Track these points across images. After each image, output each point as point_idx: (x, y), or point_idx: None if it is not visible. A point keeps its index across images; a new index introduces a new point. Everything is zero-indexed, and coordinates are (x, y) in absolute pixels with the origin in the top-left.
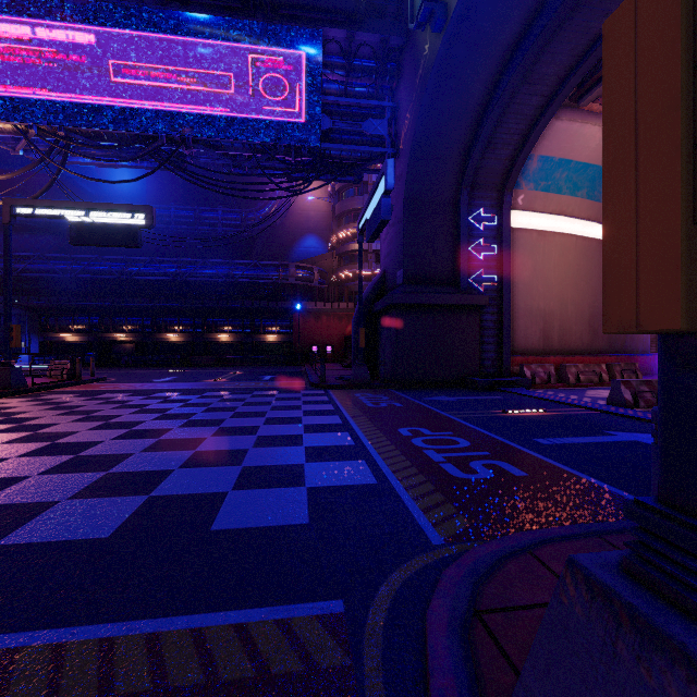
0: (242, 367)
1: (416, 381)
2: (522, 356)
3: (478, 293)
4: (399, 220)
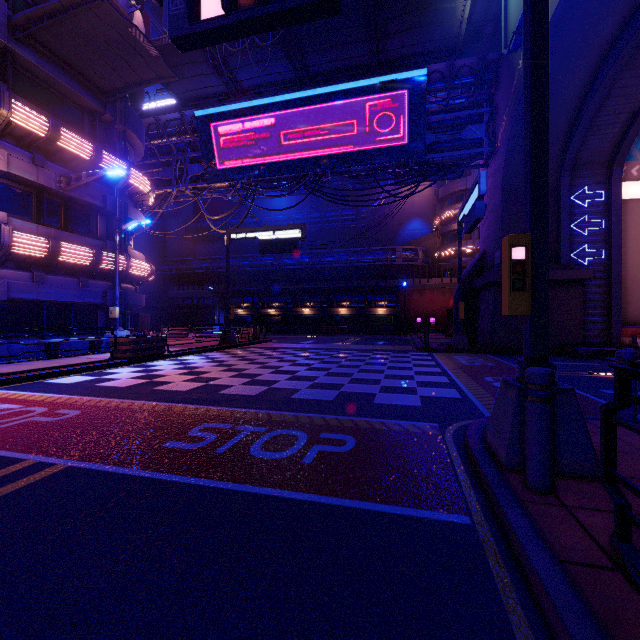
0: (358, 335)
1: (513, 348)
2: (636, 327)
3: (581, 267)
4: (496, 208)
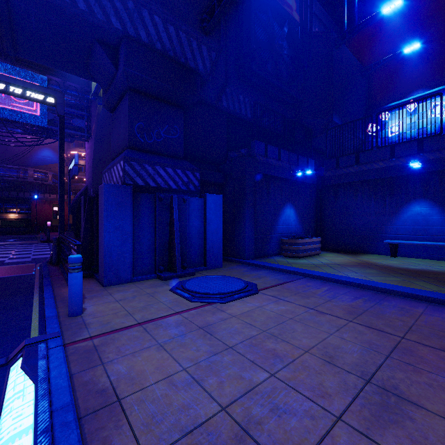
0: None
1: None
2: None
3: None
4: (91, 166)
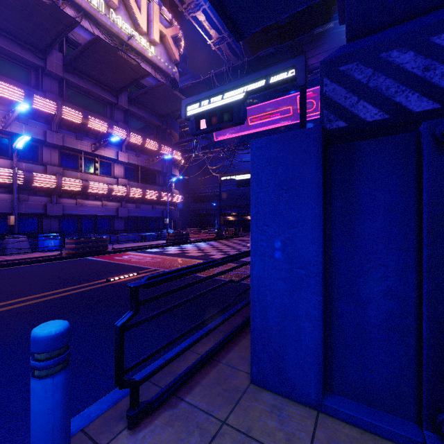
0: None
1: None
2: None
3: None
4: None
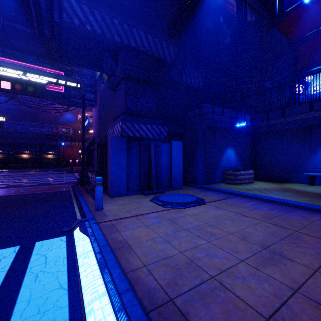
0: (36, 168)
1: None
2: None
3: None
4: (97, 123)
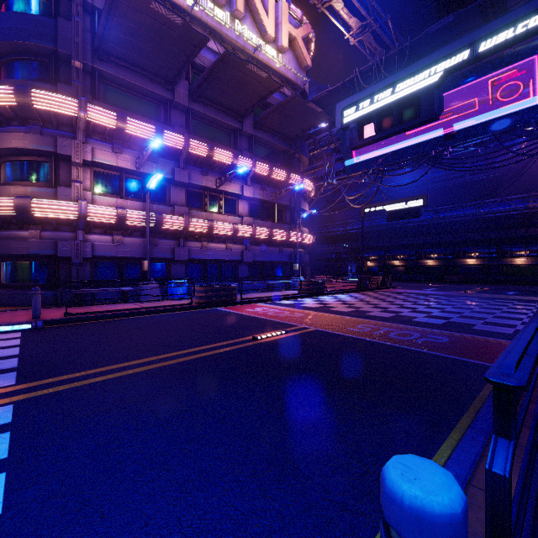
0: (487, 285)
1: None
2: None
3: None
4: None
